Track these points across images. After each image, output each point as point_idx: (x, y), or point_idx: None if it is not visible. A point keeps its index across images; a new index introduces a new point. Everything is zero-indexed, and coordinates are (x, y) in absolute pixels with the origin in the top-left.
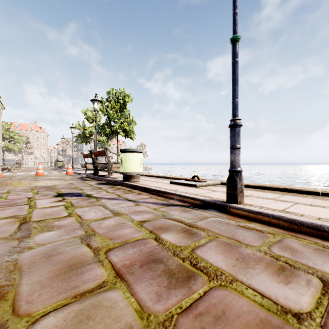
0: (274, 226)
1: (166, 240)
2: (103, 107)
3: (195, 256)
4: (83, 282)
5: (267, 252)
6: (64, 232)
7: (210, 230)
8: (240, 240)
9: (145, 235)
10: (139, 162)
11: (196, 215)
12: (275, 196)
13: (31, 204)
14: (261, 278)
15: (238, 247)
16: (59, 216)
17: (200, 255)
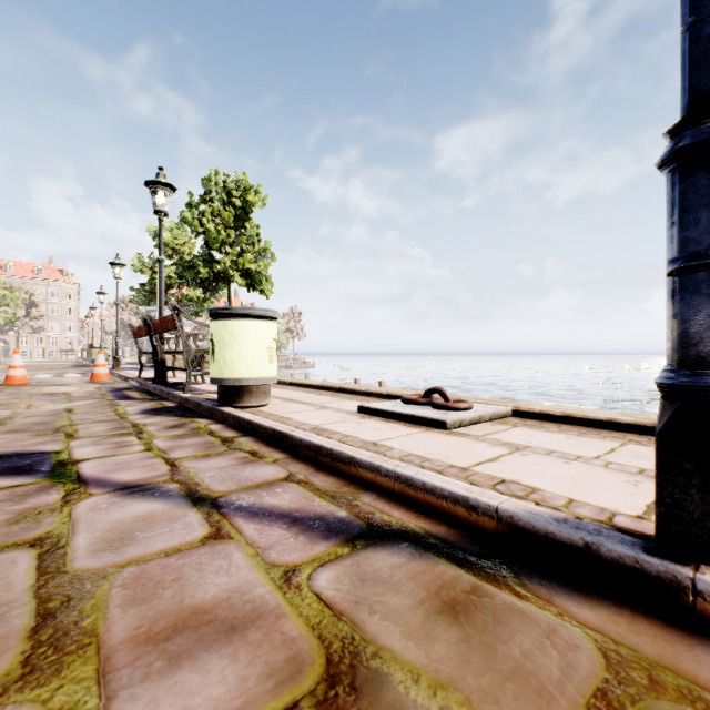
0: None
1: None
2: (191, 215)
3: None
4: None
5: None
6: None
7: None
8: None
9: None
10: (265, 347)
11: (525, 652)
12: None
13: None
14: None
15: None
16: None
17: None
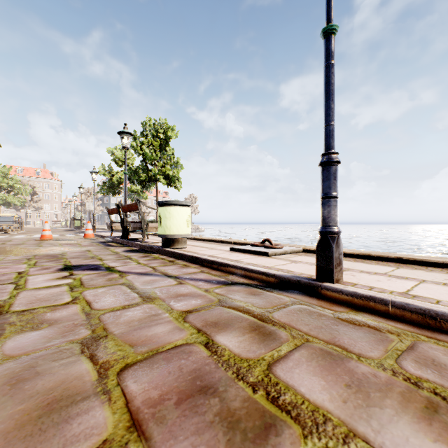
0: (395, 320)
1: (224, 346)
2: (136, 144)
3: (274, 380)
4: (64, 442)
5: (395, 370)
6: (57, 331)
7: (295, 326)
8: (347, 347)
9: (189, 336)
10: (185, 219)
11: (271, 300)
12: (386, 269)
13: (19, 283)
14: (399, 429)
15: (346, 360)
16: (57, 302)
17: (282, 377)
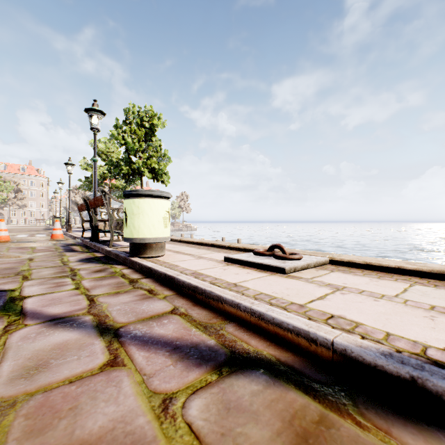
0: None
1: None
2: (117, 133)
3: None
4: None
5: None
6: None
7: None
8: None
9: None
10: (161, 217)
11: None
12: None
13: None
14: None
15: None
16: None
17: None
